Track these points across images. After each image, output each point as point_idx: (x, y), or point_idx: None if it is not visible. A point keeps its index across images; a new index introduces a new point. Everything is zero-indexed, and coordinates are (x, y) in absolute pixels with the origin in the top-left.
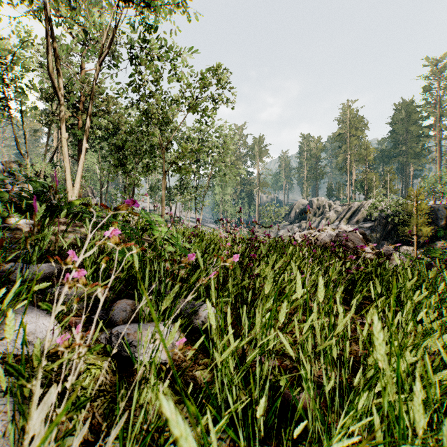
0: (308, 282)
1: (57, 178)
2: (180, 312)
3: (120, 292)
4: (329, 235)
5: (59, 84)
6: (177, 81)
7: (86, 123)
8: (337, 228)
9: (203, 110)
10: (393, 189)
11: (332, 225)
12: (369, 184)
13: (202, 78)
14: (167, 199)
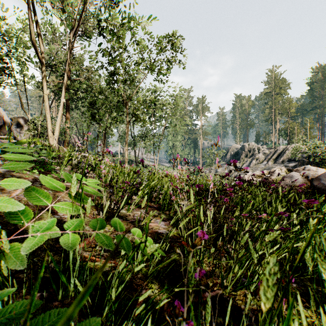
0: None
1: None
2: None
3: None
4: (296, 176)
5: (42, 50)
6: (137, 44)
7: (64, 82)
8: (304, 169)
9: (158, 69)
10: (312, 135)
11: (261, 165)
12: (292, 131)
13: (158, 42)
14: (133, 144)
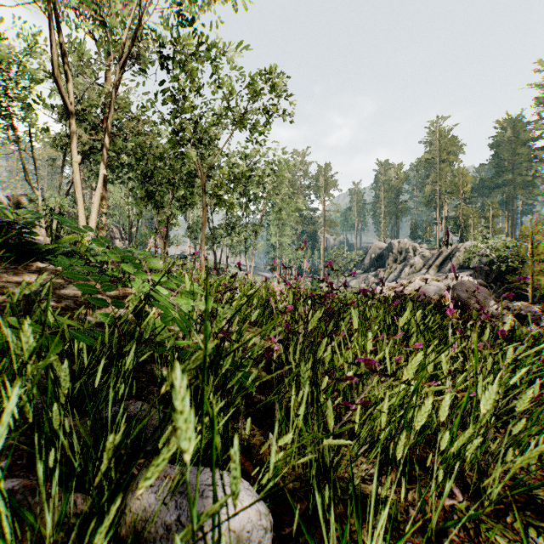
0: (450, 388)
1: (74, 215)
2: (146, 519)
3: (31, 428)
4: (435, 287)
5: (69, 92)
6: (220, 86)
7: (104, 143)
8: (446, 278)
9: (254, 125)
10: (497, 228)
11: (417, 274)
12: (466, 221)
13: (253, 83)
14: (212, 242)
